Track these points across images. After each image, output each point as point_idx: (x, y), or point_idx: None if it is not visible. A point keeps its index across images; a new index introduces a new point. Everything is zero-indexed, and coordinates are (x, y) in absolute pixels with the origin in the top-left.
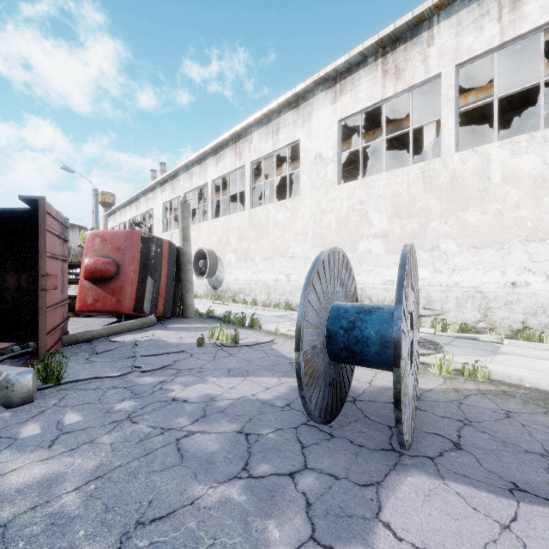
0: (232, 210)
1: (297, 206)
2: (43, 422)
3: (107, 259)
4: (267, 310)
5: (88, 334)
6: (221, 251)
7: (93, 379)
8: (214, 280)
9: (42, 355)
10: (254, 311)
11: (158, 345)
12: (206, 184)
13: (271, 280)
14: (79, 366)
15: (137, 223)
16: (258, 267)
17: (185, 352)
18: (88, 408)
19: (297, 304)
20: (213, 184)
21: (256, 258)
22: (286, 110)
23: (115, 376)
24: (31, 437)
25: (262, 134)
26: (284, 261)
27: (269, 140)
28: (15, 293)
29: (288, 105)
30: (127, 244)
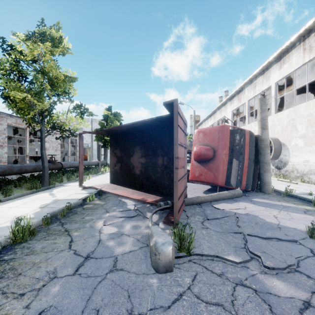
0: (283, 108)
1: None
2: None
3: (207, 147)
4: None
5: (199, 199)
6: (286, 138)
7: (214, 257)
8: (278, 161)
9: (175, 217)
10: None
11: (257, 222)
12: (268, 88)
13: None
14: (198, 231)
15: (226, 120)
16: None
17: (298, 242)
18: None
19: None
20: (275, 85)
21: None
22: None
23: (235, 261)
24: None
25: None
26: None
27: None
28: (161, 168)
29: None
30: (220, 135)
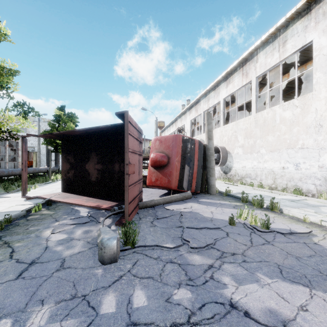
0: (233, 120)
1: (308, 102)
2: (118, 294)
3: (162, 154)
4: (274, 192)
5: (152, 202)
6: (230, 147)
7: (155, 246)
8: (225, 167)
9: (126, 218)
10: (262, 193)
11: (196, 217)
12: (218, 103)
13: (277, 168)
14: (147, 229)
15: (179, 130)
16: (263, 157)
17: (220, 229)
18: (152, 287)
19: (308, 190)
20: (223, 101)
21: (261, 151)
22: (294, 21)
23: (170, 247)
24: (107, 316)
25: (267, 51)
26: (292, 152)
27: (275, 53)
28: (118, 174)
29: (297, 16)
30: (173, 143)
